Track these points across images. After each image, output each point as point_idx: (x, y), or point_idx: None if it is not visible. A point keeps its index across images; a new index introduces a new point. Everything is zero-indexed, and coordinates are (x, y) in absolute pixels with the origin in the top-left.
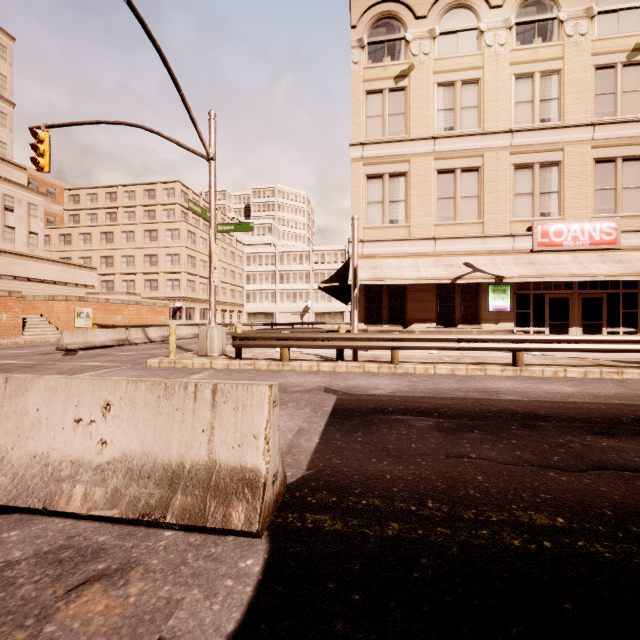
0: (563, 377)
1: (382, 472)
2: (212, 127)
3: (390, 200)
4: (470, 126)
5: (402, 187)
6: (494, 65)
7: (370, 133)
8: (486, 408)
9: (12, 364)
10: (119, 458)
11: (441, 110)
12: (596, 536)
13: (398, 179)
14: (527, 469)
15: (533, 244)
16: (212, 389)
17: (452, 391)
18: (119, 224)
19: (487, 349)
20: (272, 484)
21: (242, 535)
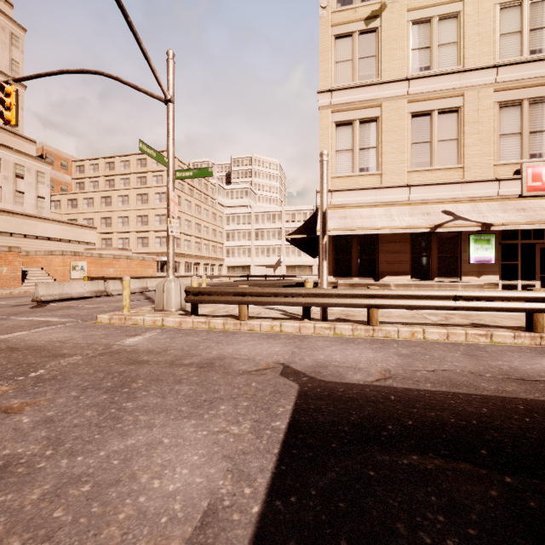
0: None
1: None
2: (170, 67)
3: (360, 147)
4: (448, 64)
5: (373, 133)
6: None
7: (339, 79)
8: None
9: None
10: None
11: (416, 49)
12: None
13: (369, 125)
14: None
15: (522, 188)
16: None
17: (472, 378)
18: (116, 189)
19: (494, 309)
20: None
21: None
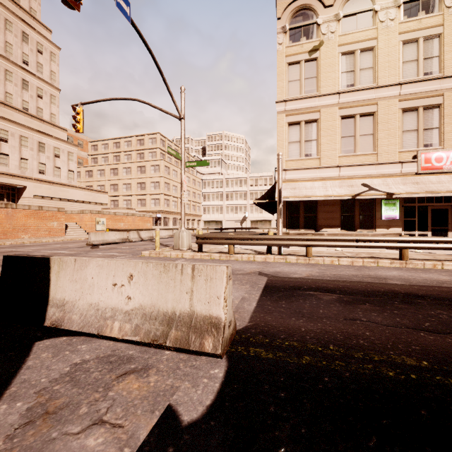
0: (440, 269)
1: (299, 326)
2: (182, 97)
3: (305, 140)
4: (367, 82)
5: (314, 130)
6: (386, 35)
7: (291, 93)
8: (376, 289)
9: (63, 253)
10: (138, 307)
11: (344, 72)
12: (451, 374)
13: (311, 124)
14: (404, 330)
15: (418, 168)
16: (192, 268)
17: (351, 276)
18: (121, 163)
19: (379, 247)
20: (228, 327)
21: (211, 356)
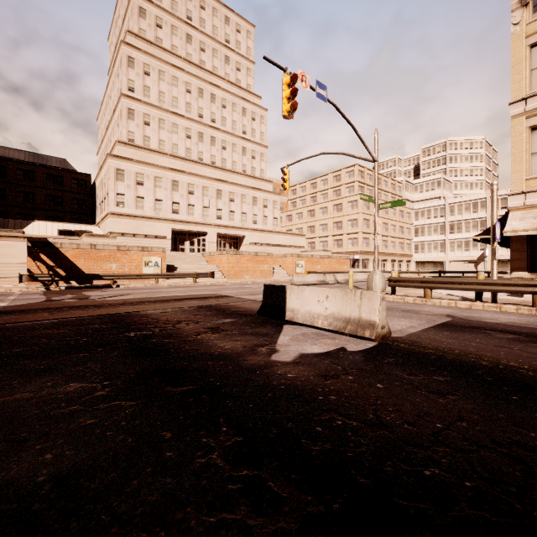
0: None
1: (443, 342)
2: (376, 140)
3: None
4: None
5: None
6: None
7: (535, 85)
8: None
9: None
10: (331, 314)
11: None
12: (536, 372)
13: None
14: None
15: None
16: (360, 293)
17: None
18: (318, 203)
19: None
20: (381, 328)
21: (368, 340)
